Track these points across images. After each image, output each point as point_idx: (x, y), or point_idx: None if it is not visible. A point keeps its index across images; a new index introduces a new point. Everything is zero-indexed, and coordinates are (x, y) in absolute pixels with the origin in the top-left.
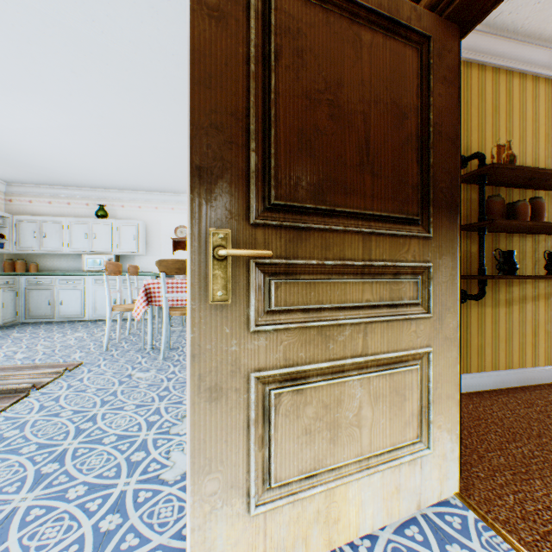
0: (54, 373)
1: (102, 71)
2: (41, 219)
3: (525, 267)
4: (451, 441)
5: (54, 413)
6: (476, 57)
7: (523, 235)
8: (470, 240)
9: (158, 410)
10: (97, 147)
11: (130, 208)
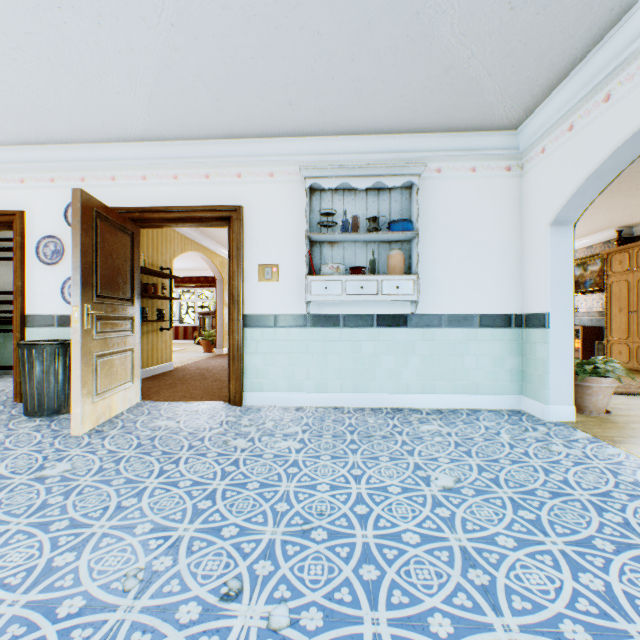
0: None
1: None
2: None
3: (150, 316)
4: (139, 381)
5: None
6: None
7: (149, 299)
8: None
9: None
10: None
11: None
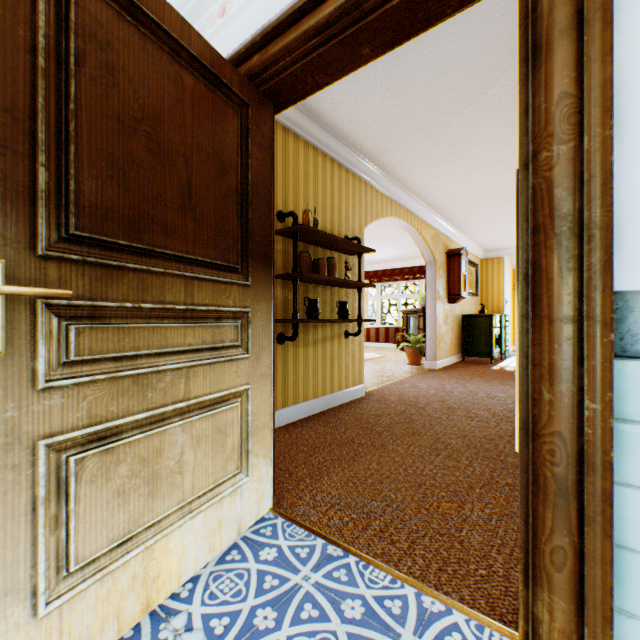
0: None
1: None
2: None
3: (327, 313)
4: (267, 464)
5: None
6: (293, 127)
7: (325, 287)
8: (288, 288)
9: None
10: None
11: None
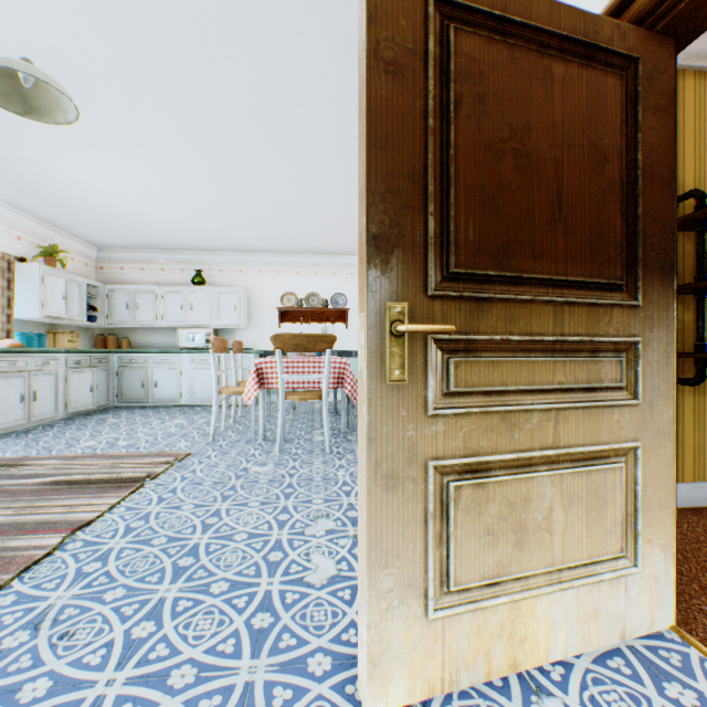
0: (164, 463)
1: (215, 118)
2: (134, 288)
3: None
4: (665, 560)
5: (175, 506)
6: (691, 62)
7: None
8: (682, 305)
9: (286, 508)
10: (198, 204)
11: (230, 272)
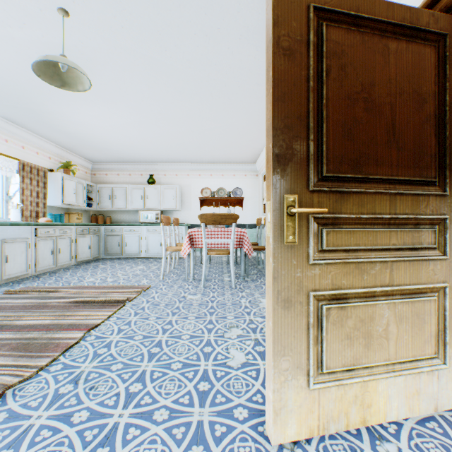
0: (136, 292)
1: (165, 82)
2: (113, 186)
3: None
4: None
5: (145, 317)
6: None
7: None
8: None
9: (211, 321)
10: (153, 134)
11: (170, 176)
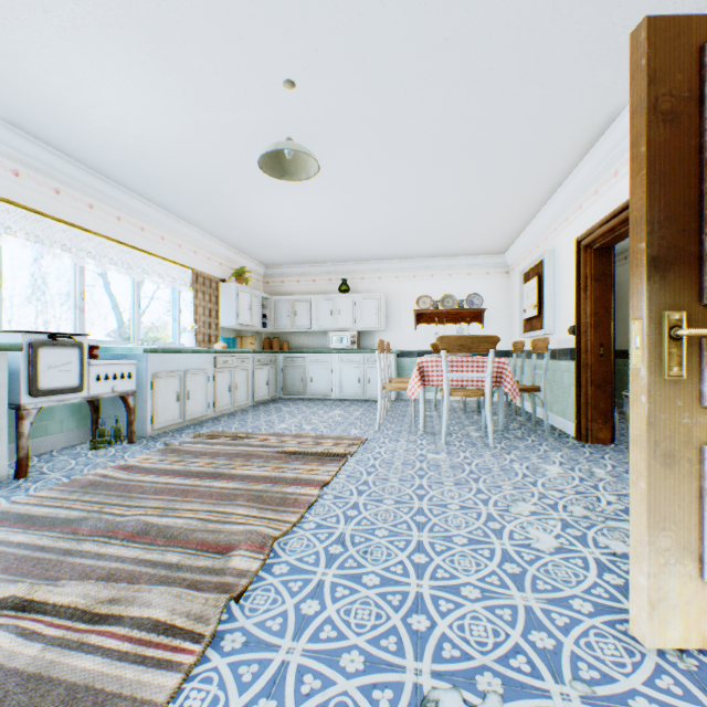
0: (353, 445)
1: (394, 151)
2: (293, 298)
3: None
4: None
5: (383, 478)
6: None
7: None
8: None
9: (479, 490)
10: (357, 223)
11: (369, 280)
